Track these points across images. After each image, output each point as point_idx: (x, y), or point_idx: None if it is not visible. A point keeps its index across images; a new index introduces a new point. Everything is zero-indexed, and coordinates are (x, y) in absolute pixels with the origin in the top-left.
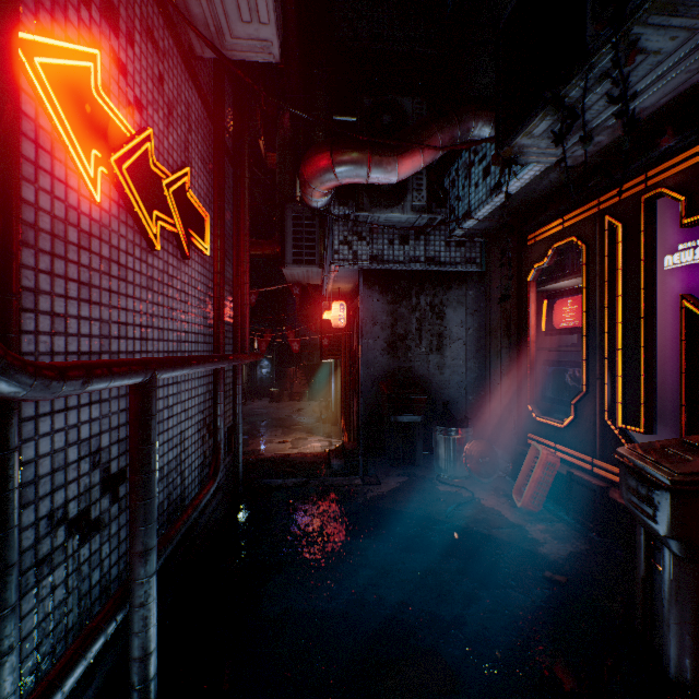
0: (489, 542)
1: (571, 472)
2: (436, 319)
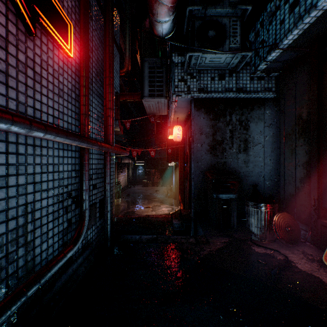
0: None
1: None
2: (243, 130)
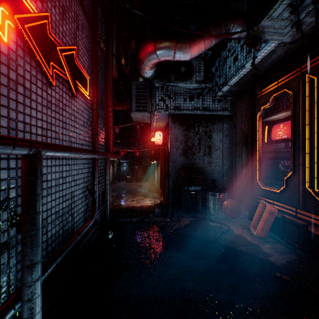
0: (241, 254)
1: (284, 216)
2: (207, 138)
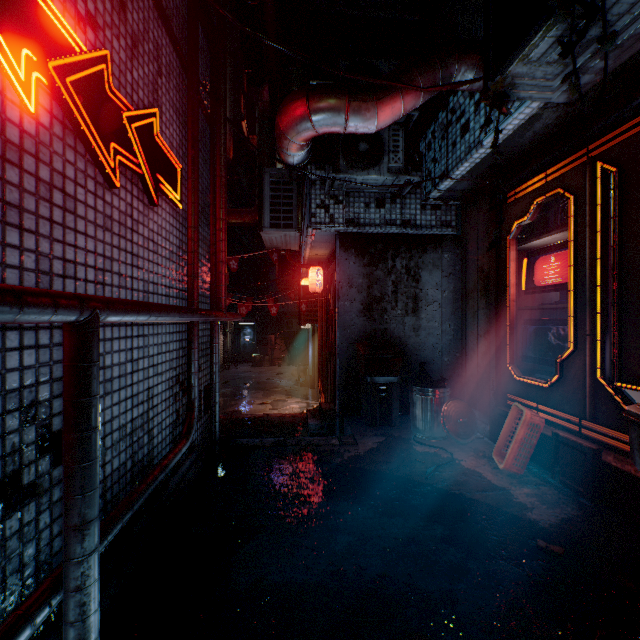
0: (474, 506)
1: (557, 433)
2: (411, 282)
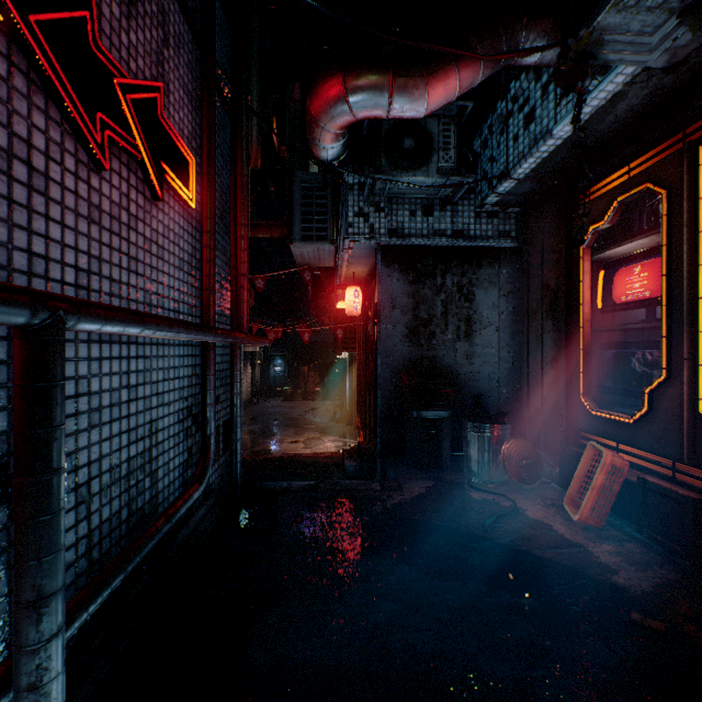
0: (546, 567)
1: (645, 478)
2: (464, 301)
